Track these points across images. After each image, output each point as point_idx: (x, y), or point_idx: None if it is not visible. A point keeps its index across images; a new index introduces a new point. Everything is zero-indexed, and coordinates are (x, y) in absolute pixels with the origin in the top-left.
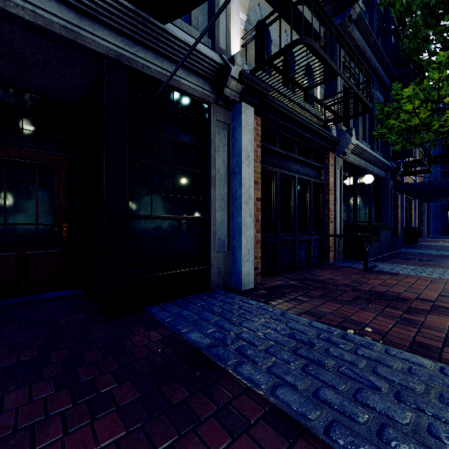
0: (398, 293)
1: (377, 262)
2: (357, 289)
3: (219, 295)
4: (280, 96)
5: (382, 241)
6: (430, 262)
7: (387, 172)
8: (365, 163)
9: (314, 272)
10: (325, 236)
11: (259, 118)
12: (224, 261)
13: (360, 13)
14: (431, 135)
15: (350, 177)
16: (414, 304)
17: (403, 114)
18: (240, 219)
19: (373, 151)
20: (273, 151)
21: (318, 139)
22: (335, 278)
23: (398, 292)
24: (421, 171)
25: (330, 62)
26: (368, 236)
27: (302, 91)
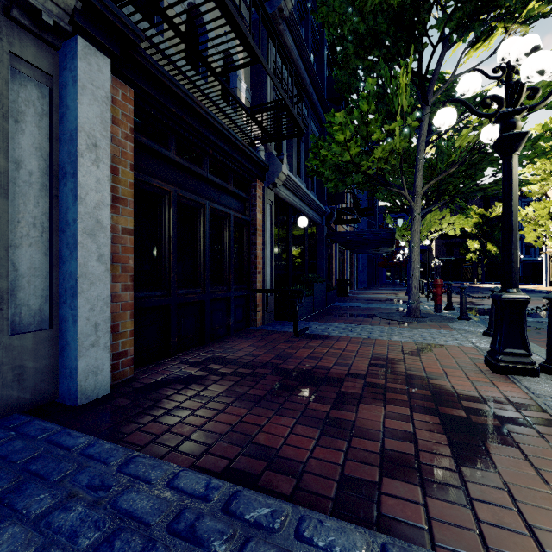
0: (328, 368)
1: (310, 321)
2: (280, 368)
3: (2, 433)
4: (178, 74)
5: (316, 296)
6: (359, 316)
7: (322, 217)
8: (299, 203)
9: (232, 345)
10: (251, 292)
11: (131, 90)
12: (35, 351)
13: (293, 14)
14: (361, 176)
15: (283, 217)
16: (345, 384)
17: (336, 145)
18: (75, 266)
19: (308, 191)
20: (165, 157)
21: (240, 157)
22: (257, 352)
23: (328, 365)
24: (352, 221)
25: (246, 32)
26: (300, 291)
27: (212, 75)
